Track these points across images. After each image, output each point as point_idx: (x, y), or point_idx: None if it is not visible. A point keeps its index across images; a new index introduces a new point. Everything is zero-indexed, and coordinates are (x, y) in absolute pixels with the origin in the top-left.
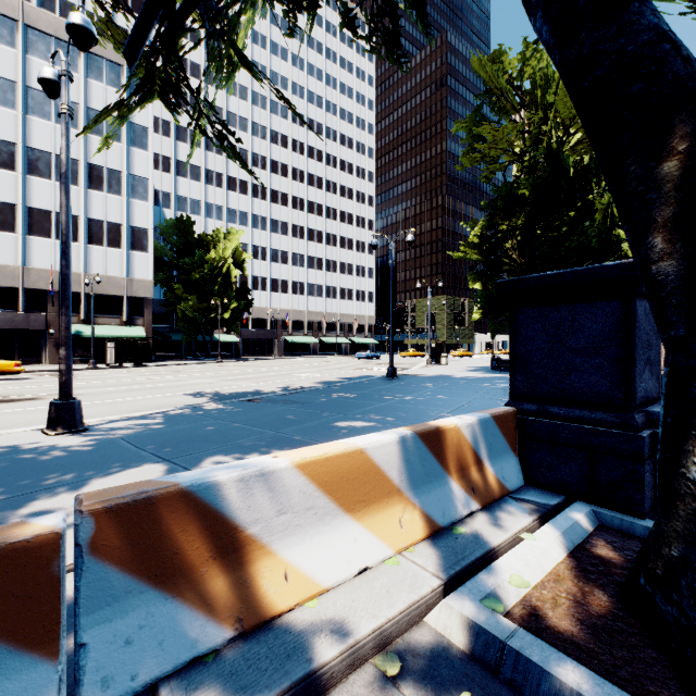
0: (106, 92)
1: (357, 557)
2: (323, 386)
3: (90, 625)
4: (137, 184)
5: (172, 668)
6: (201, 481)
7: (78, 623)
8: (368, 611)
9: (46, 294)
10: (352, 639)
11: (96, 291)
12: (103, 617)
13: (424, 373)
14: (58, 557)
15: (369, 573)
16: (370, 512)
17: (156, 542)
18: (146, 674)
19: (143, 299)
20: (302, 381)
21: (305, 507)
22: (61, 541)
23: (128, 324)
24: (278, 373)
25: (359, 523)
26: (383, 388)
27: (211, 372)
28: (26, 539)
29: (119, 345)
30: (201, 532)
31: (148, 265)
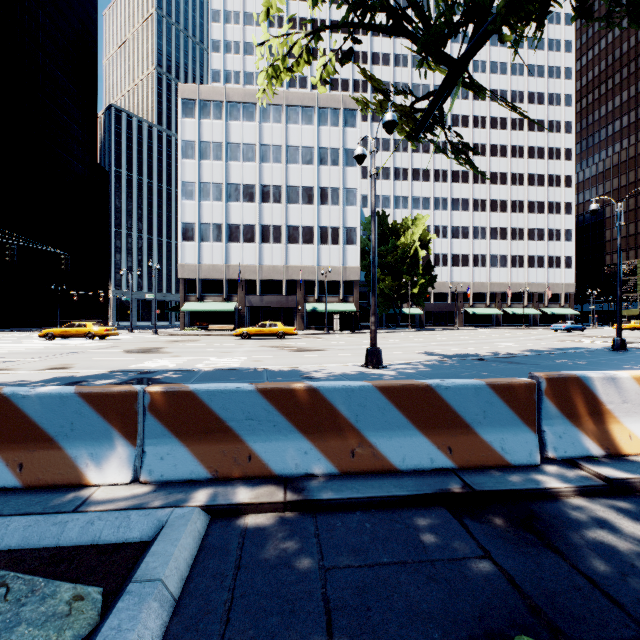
0: (329, 133)
1: None
2: (538, 353)
3: (545, 425)
4: (349, 194)
5: (579, 455)
6: (584, 375)
7: (541, 422)
8: None
9: (296, 282)
10: None
11: (324, 278)
12: (549, 423)
13: None
14: (535, 393)
15: None
16: None
17: (567, 398)
18: (569, 453)
19: (352, 282)
20: (506, 348)
21: (638, 403)
22: (535, 387)
23: (343, 301)
24: (475, 341)
25: None
26: (614, 358)
27: (412, 338)
28: (526, 383)
29: (340, 317)
30: (585, 400)
31: (356, 255)
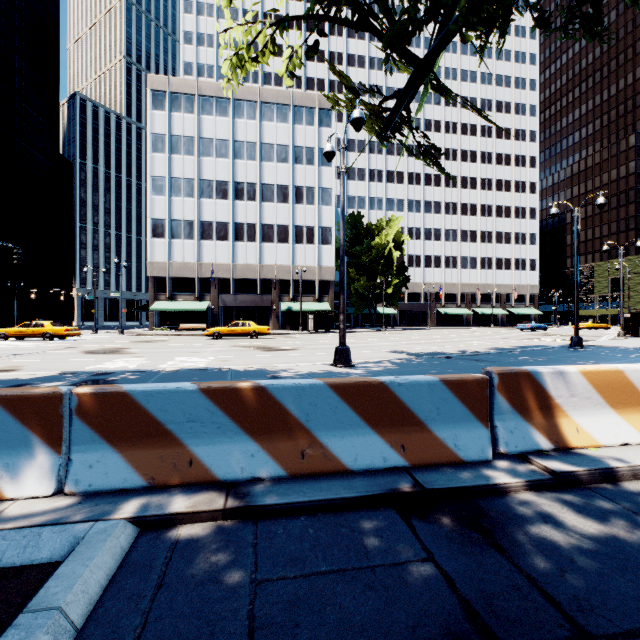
0: (304, 132)
1: (620, 435)
2: (502, 351)
3: (497, 420)
4: (324, 194)
5: (529, 450)
6: (535, 370)
7: (493, 417)
8: (638, 458)
9: (271, 282)
10: (633, 464)
11: (299, 278)
12: (501, 418)
13: (618, 345)
14: (487, 388)
15: (629, 447)
16: (627, 412)
17: (518, 393)
18: (520, 448)
19: (327, 281)
20: (474, 347)
21: (585, 396)
22: (488, 382)
23: (318, 301)
24: (445, 340)
25: (619, 416)
26: (571, 355)
27: (385, 338)
28: (479, 379)
29: (315, 316)
30: (535, 394)
31: (331, 255)
